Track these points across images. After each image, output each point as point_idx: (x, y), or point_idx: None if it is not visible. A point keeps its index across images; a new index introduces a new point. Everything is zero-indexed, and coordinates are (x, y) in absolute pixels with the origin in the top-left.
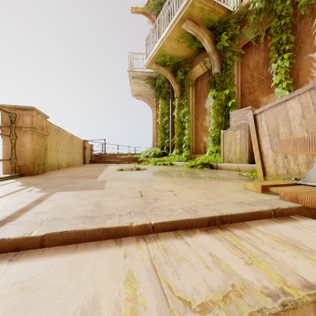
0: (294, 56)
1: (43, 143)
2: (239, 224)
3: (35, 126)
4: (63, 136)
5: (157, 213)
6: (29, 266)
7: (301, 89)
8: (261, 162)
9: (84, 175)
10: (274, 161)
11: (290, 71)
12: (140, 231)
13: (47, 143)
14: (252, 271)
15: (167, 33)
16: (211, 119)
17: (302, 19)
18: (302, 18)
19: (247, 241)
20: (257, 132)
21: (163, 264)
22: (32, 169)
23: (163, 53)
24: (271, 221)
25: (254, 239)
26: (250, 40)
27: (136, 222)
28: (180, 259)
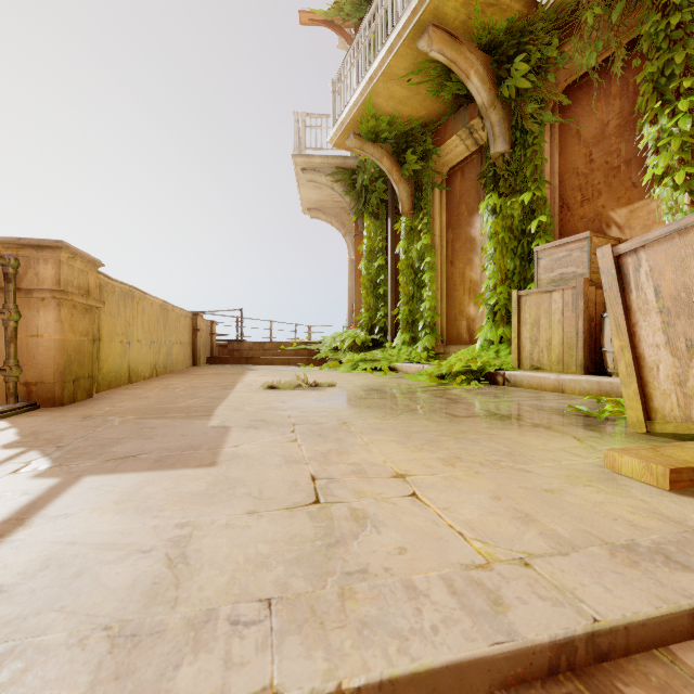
0: None
1: (89, 327)
2: (659, 667)
3: (66, 286)
4: (144, 305)
5: (363, 615)
6: None
7: None
8: (638, 381)
9: (181, 405)
10: (679, 383)
11: (693, 144)
12: None
13: (101, 326)
14: None
15: (382, 62)
16: (486, 263)
17: None
18: None
19: None
20: (625, 302)
21: None
22: (58, 390)
23: (373, 110)
24: None
25: None
26: (583, 73)
27: (285, 691)
28: None
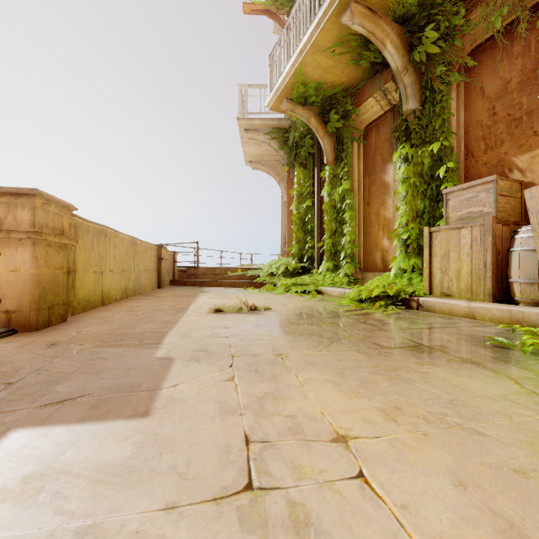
0: None
1: (63, 262)
2: None
3: (41, 228)
4: (115, 241)
5: None
6: None
7: None
8: None
9: (137, 331)
10: None
11: None
12: None
13: (77, 260)
14: None
15: (310, 37)
16: (399, 203)
17: None
18: None
19: None
20: None
21: None
22: (34, 317)
23: (303, 78)
24: None
25: None
26: (487, 38)
27: None
28: None
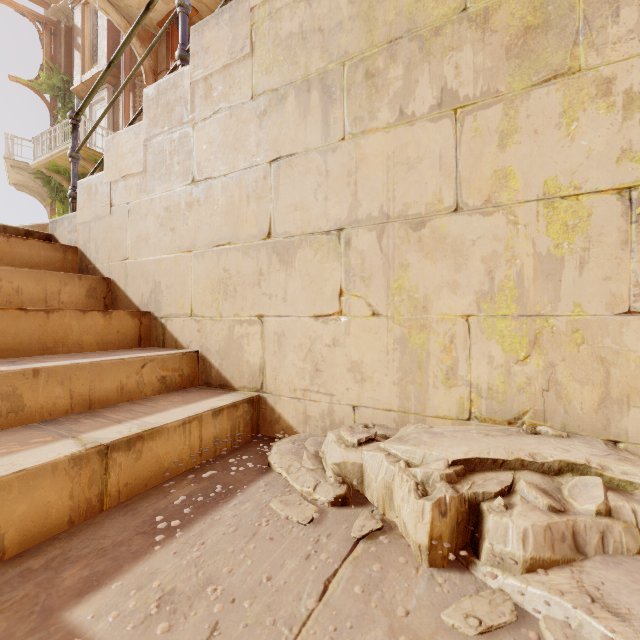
0: None
1: None
2: None
3: None
4: None
5: None
6: None
7: None
8: None
9: None
10: None
11: None
12: None
13: None
14: None
15: (57, 154)
16: None
17: None
18: None
19: None
20: None
21: None
22: None
23: (56, 164)
24: None
25: None
26: None
27: None
28: None
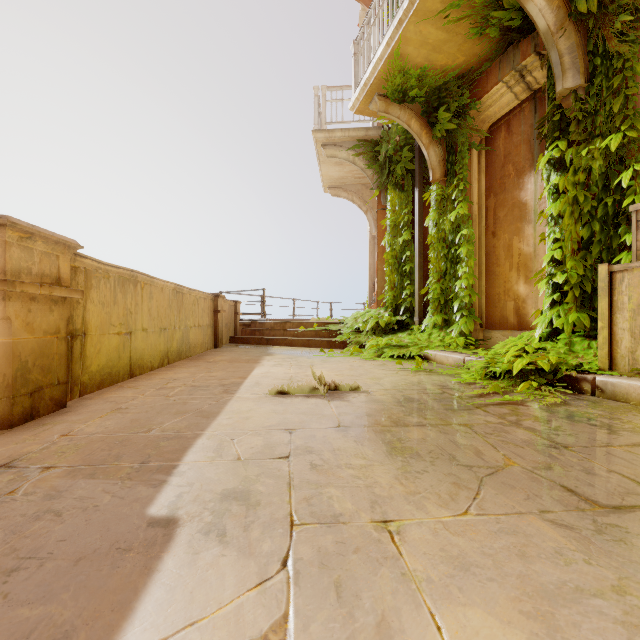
0: None
1: (60, 323)
2: None
3: (17, 274)
4: (151, 290)
5: None
6: None
7: None
8: None
9: (151, 434)
10: None
11: None
12: None
13: (88, 318)
14: None
15: None
16: (548, 231)
17: None
18: None
19: None
20: None
21: None
22: (5, 408)
23: (401, 63)
24: None
25: None
26: None
27: None
28: None
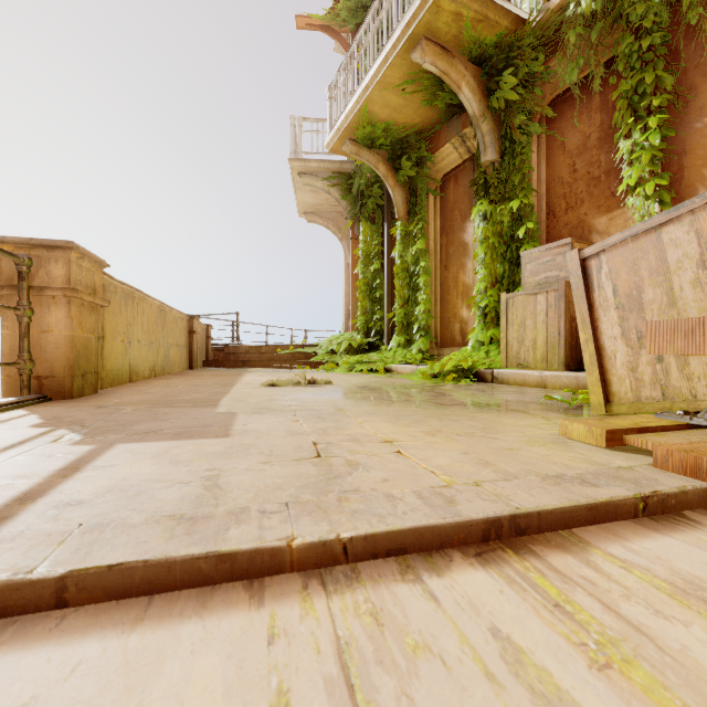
0: (671, 122)
1: (95, 325)
2: (559, 537)
3: (75, 285)
4: (143, 306)
5: (354, 508)
6: (17, 669)
7: (699, 199)
8: (599, 369)
9: (187, 398)
10: (632, 369)
11: (663, 158)
12: (312, 558)
13: (105, 325)
14: (613, 693)
15: (377, 72)
16: (477, 267)
17: (691, 37)
18: (692, 33)
19: (587, 590)
20: (590, 300)
21: (371, 665)
22: (68, 383)
23: (369, 117)
24: (640, 529)
25: (604, 584)
26: (567, 87)
27: (302, 537)
28: (417, 650)
